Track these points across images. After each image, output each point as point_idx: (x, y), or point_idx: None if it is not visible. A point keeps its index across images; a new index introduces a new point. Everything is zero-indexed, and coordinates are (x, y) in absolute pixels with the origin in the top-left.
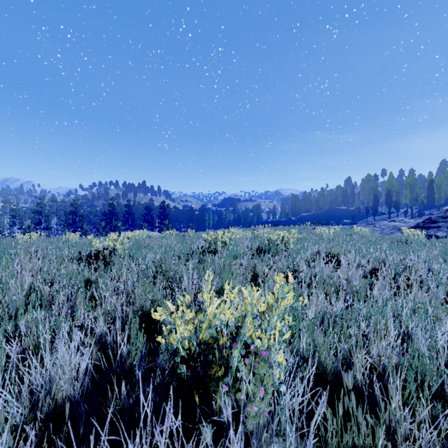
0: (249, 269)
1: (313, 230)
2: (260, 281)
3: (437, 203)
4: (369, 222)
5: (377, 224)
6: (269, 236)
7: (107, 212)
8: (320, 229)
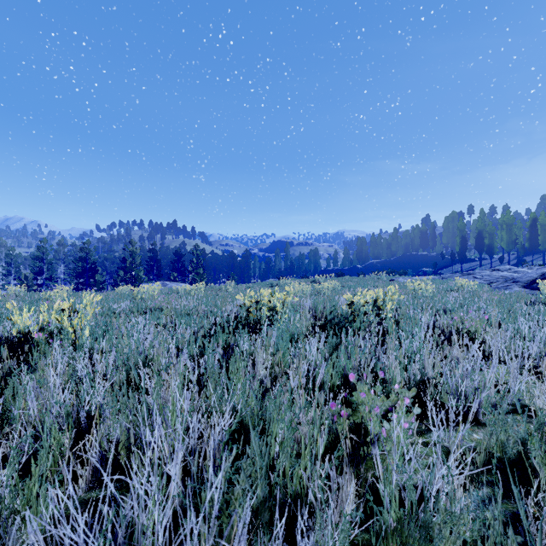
0: (342, 413)
1: (394, 283)
2: (376, 453)
3: (541, 247)
4: (455, 271)
5: (477, 274)
6: (349, 299)
7: (126, 258)
8: (400, 280)
